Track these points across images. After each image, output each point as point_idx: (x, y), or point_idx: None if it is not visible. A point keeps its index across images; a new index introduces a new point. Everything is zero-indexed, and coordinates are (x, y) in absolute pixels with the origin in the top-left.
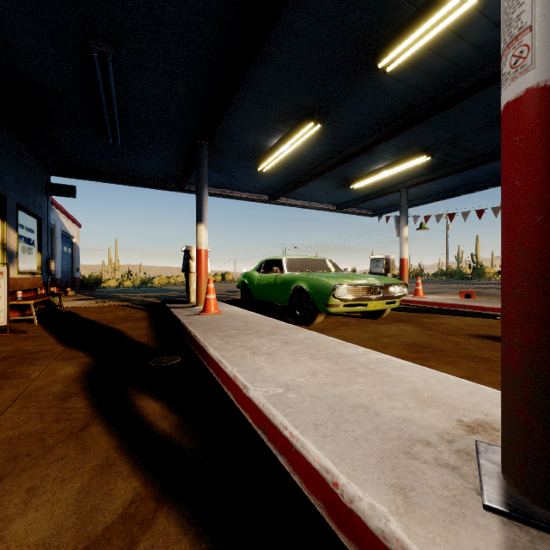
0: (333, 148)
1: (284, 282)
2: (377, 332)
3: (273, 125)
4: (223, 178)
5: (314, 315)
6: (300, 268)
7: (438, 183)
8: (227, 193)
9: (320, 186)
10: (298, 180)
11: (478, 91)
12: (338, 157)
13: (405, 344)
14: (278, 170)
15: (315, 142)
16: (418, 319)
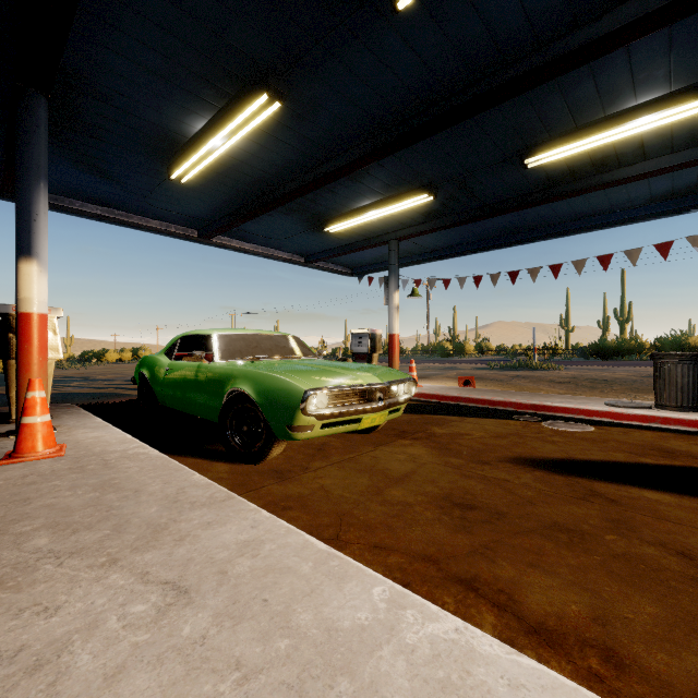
0: (302, 159)
1: (213, 379)
2: (378, 468)
3: (192, 88)
4: (105, 186)
5: (268, 445)
6: (244, 352)
7: (434, 238)
8: (119, 217)
9: (280, 223)
10: (246, 209)
11: (513, 95)
12: (308, 176)
13: (432, 500)
14: (211, 186)
15: (272, 141)
16: (426, 427)
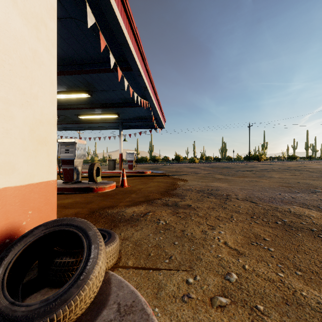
0: None
1: None
2: None
3: None
4: None
5: None
6: None
7: (65, 124)
8: None
9: None
10: None
11: (67, 109)
12: None
13: None
14: None
15: None
16: None
